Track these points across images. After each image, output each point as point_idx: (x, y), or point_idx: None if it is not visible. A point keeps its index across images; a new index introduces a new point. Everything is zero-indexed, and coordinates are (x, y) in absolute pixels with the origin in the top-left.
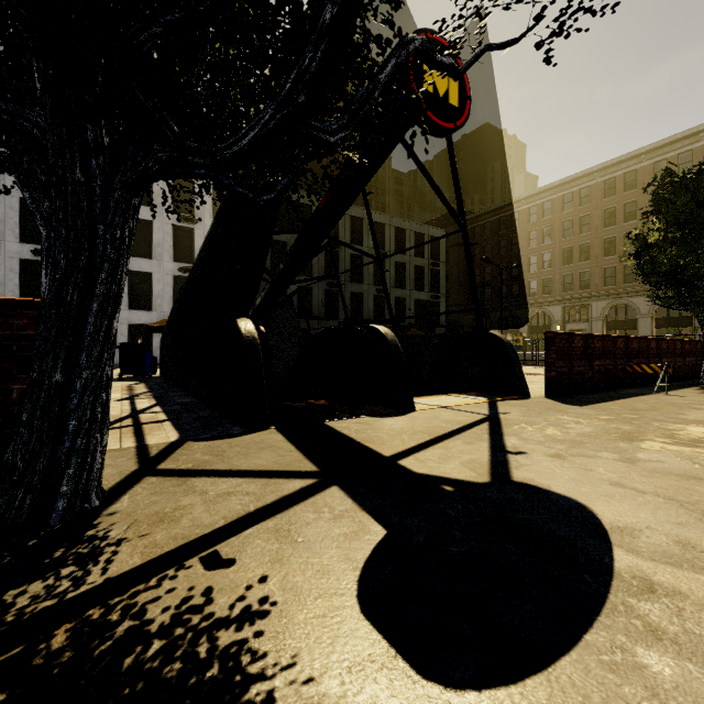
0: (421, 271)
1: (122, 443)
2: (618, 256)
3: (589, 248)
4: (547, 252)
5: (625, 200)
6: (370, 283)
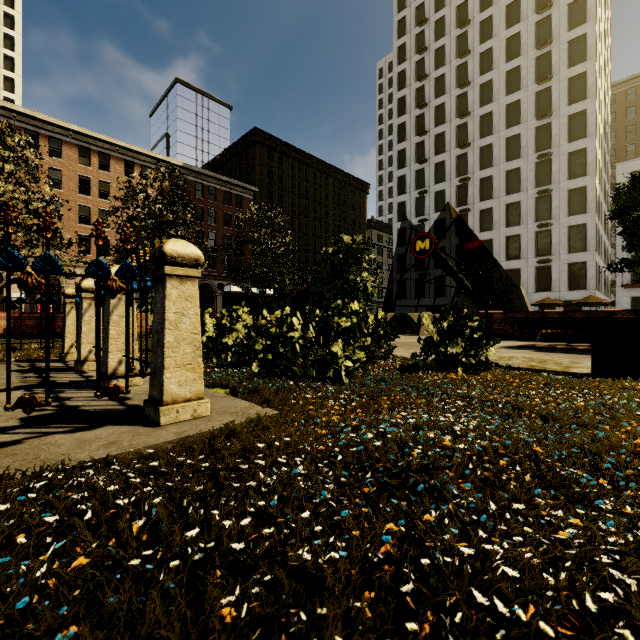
0: None
1: None
2: None
3: None
4: None
5: None
6: None
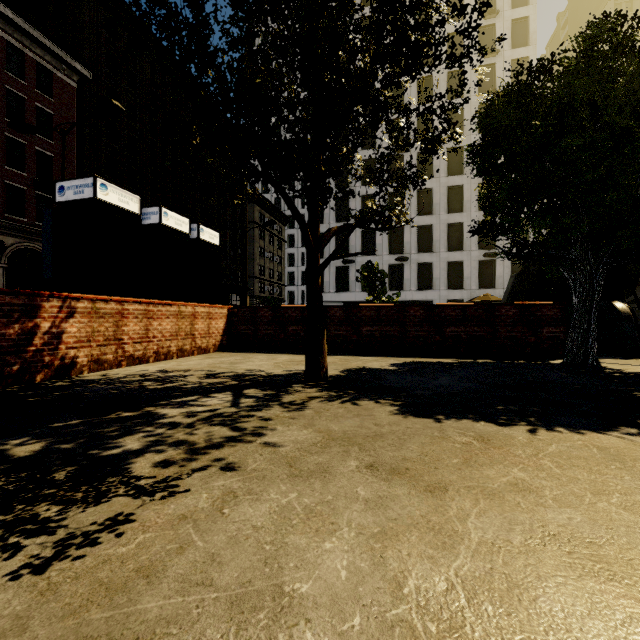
0: None
1: None
2: None
3: None
4: None
5: None
6: None
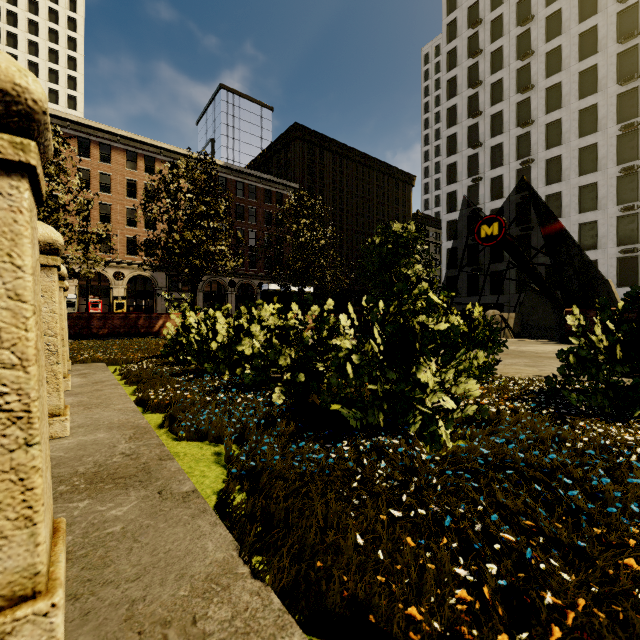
0: None
1: None
2: None
3: None
4: None
5: None
6: None
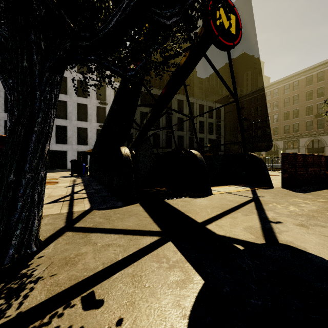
0: (212, 125)
1: (61, 210)
2: (314, 115)
3: (298, 111)
4: (275, 114)
5: (318, 86)
6: (187, 131)
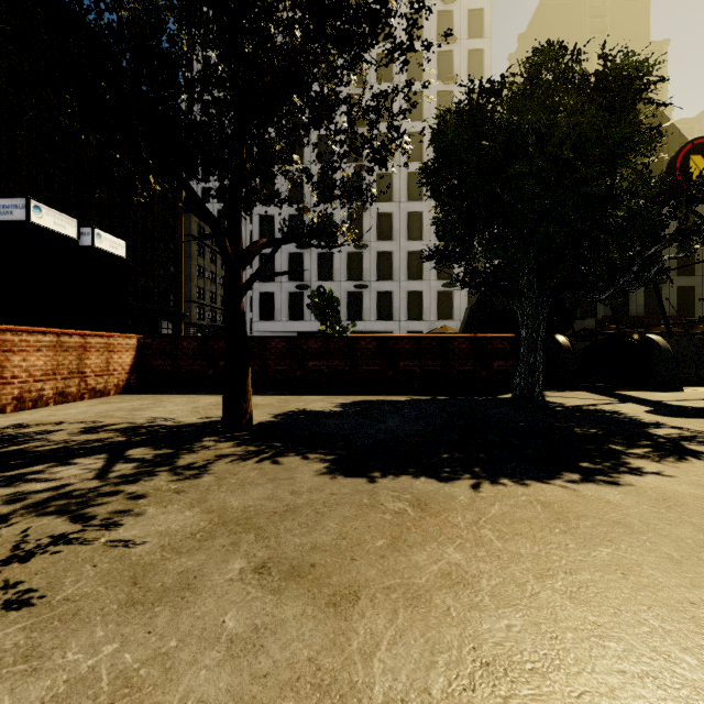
0: None
1: None
2: None
3: None
4: None
5: None
6: None
